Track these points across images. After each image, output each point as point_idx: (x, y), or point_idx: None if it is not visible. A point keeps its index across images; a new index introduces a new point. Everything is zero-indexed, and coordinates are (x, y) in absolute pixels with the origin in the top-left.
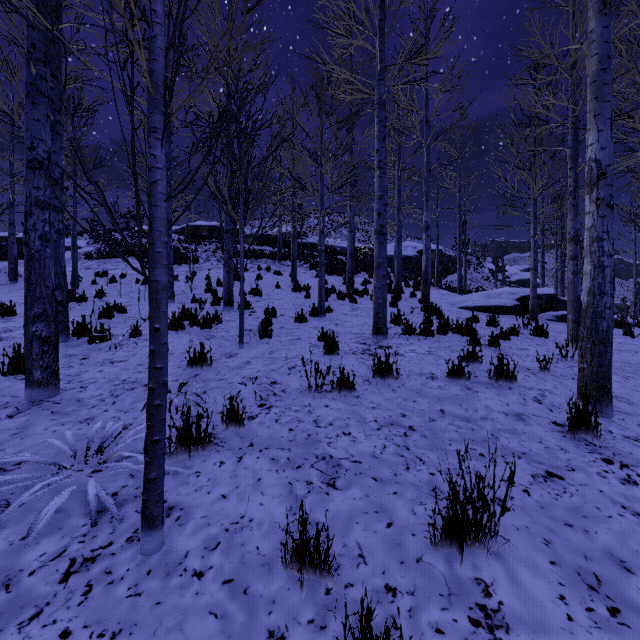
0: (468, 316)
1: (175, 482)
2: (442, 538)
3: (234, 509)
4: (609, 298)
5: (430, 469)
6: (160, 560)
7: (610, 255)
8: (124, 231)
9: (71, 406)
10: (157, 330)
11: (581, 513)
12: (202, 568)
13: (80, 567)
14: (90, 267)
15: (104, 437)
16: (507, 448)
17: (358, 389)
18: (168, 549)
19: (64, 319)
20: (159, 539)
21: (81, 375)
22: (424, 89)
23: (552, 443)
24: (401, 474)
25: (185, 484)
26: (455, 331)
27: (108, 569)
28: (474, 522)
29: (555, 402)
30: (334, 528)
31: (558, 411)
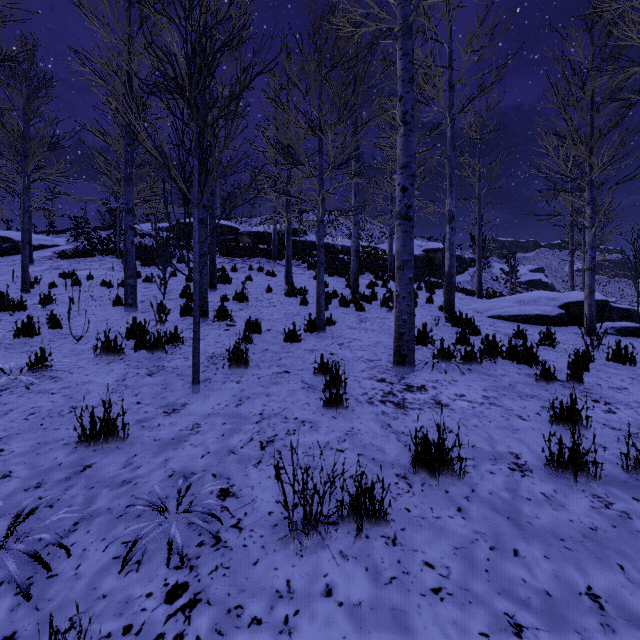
0: (506, 329)
1: None
2: None
3: None
4: None
5: None
6: None
7: None
8: (110, 229)
9: None
10: None
11: None
12: None
13: None
14: (59, 267)
15: None
16: None
17: (391, 509)
18: None
19: None
20: None
21: None
22: (447, 47)
23: None
24: None
25: None
26: (506, 356)
27: None
28: None
29: None
30: None
31: None
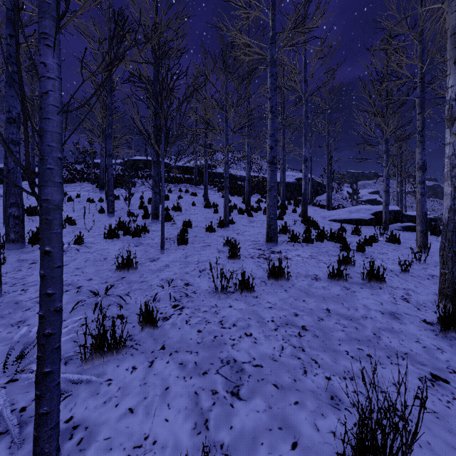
0: (337, 227)
1: (86, 392)
2: None
3: (139, 427)
4: None
5: (326, 373)
6: None
7: None
8: (82, 163)
9: (8, 309)
10: (47, 253)
11: None
12: None
13: None
14: None
15: (27, 343)
16: (390, 348)
17: (256, 290)
18: None
19: (20, 230)
20: None
21: (26, 278)
22: (303, 56)
23: (428, 342)
24: (300, 379)
25: (95, 395)
26: (329, 239)
27: None
28: (384, 450)
29: (419, 301)
30: (239, 452)
31: (424, 309)
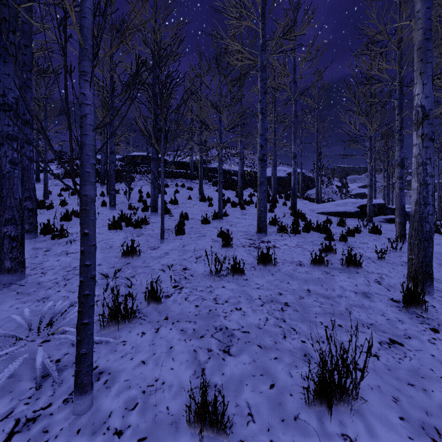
0: (324, 219)
1: (106, 350)
2: (314, 399)
3: (150, 373)
4: (431, 207)
5: (302, 338)
6: (88, 420)
7: (432, 175)
8: None
9: (32, 288)
10: (86, 234)
11: (419, 374)
12: (122, 427)
13: (22, 427)
14: (58, 184)
15: (54, 313)
16: (358, 320)
17: (246, 273)
18: (96, 409)
19: (34, 222)
20: (88, 402)
21: (43, 263)
22: (293, 59)
23: (392, 316)
24: (280, 342)
25: (114, 351)
26: (315, 230)
27: (45, 428)
28: (339, 386)
29: (391, 283)
30: (228, 389)
31: (393, 290)
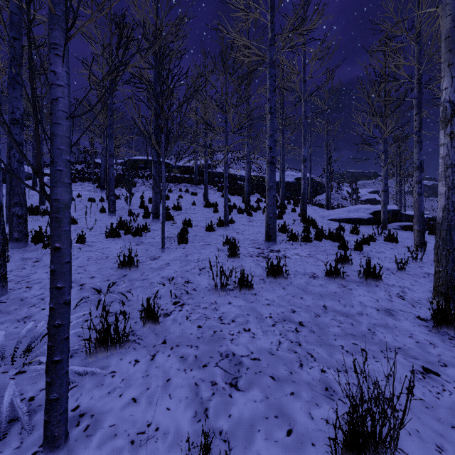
0: (335, 226)
1: (91, 383)
2: (343, 453)
3: (142, 415)
4: None
5: (321, 366)
6: None
7: None
8: (83, 163)
9: (14, 305)
10: (57, 249)
11: None
12: None
13: None
14: None
15: (33, 337)
16: (384, 343)
17: (255, 287)
18: None
19: (23, 229)
20: None
21: (30, 276)
22: (302, 57)
23: (421, 337)
24: (296, 372)
25: (100, 386)
26: (327, 238)
27: None
28: (374, 436)
29: (415, 298)
30: (236, 438)
31: (419, 306)
